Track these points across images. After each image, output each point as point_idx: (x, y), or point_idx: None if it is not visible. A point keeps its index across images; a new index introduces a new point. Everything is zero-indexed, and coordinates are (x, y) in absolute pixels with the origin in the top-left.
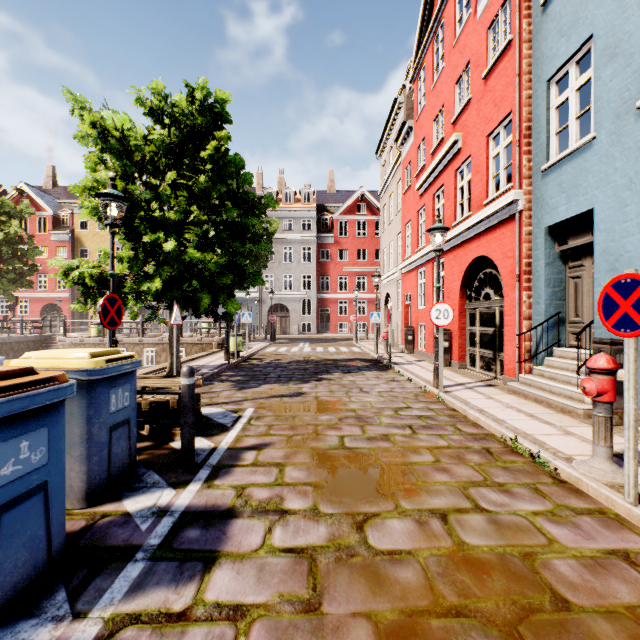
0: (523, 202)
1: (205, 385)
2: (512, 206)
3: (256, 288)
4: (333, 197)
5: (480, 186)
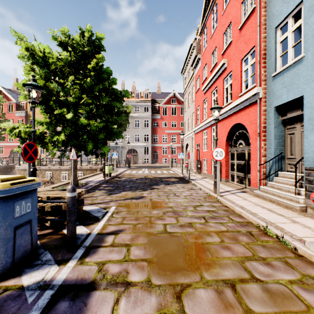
0: (262, 94)
1: (90, 192)
2: (255, 96)
3: (121, 141)
4: (159, 95)
5: (237, 86)
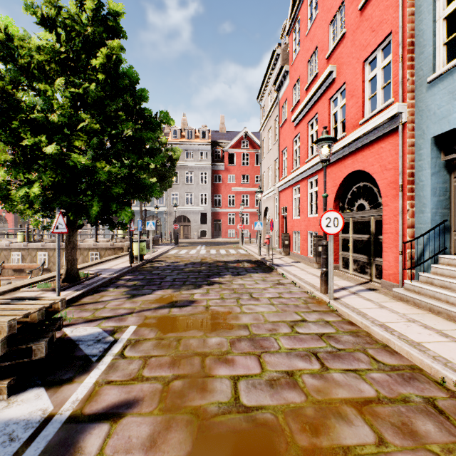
0: (406, 115)
1: (98, 292)
2: (394, 120)
3: (164, 203)
4: (224, 136)
5: (356, 108)
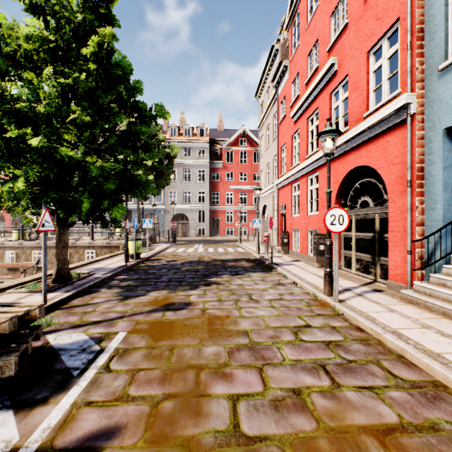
0: (415, 105)
1: (89, 293)
2: (401, 111)
3: (162, 201)
4: (222, 134)
5: (359, 101)
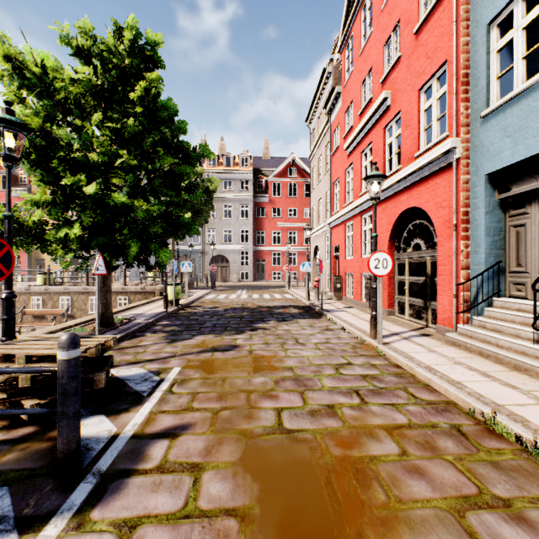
0: (460, 150)
1: (135, 337)
2: (448, 155)
3: (199, 241)
4: (268, 162)
5: (411, 139)
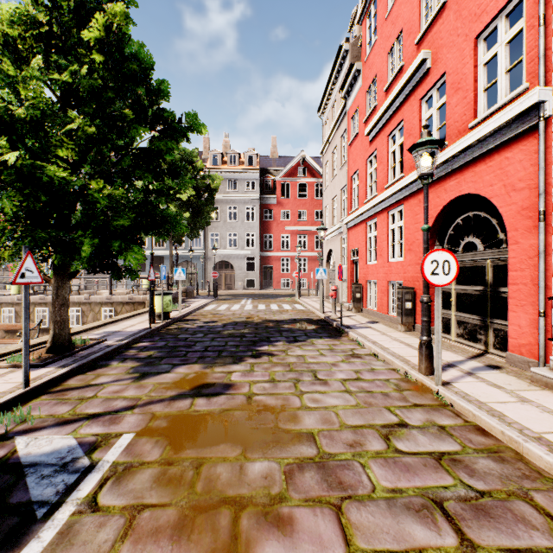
0: (552, 105)
1: (94, 369)
2: (530, 114)
3: (202, 246)
4: (276, 162)
5: (463, 106)
